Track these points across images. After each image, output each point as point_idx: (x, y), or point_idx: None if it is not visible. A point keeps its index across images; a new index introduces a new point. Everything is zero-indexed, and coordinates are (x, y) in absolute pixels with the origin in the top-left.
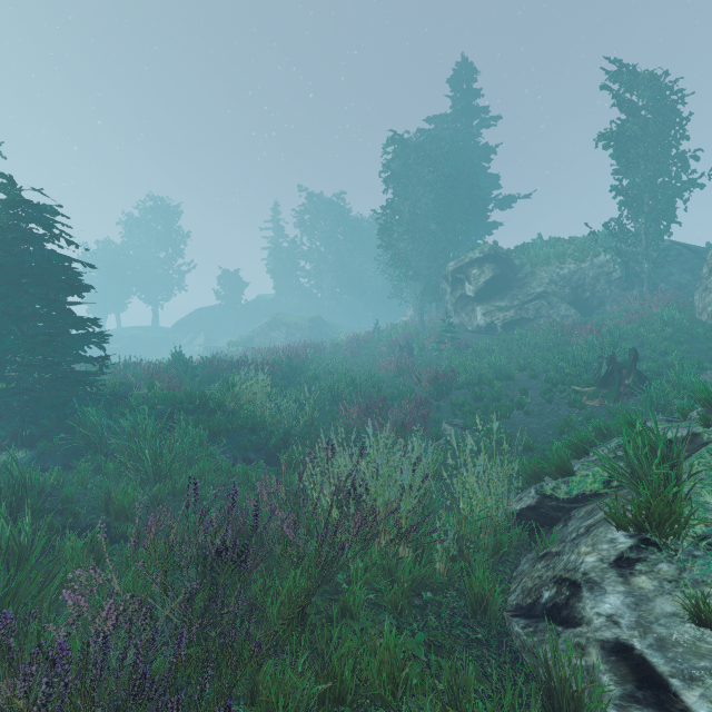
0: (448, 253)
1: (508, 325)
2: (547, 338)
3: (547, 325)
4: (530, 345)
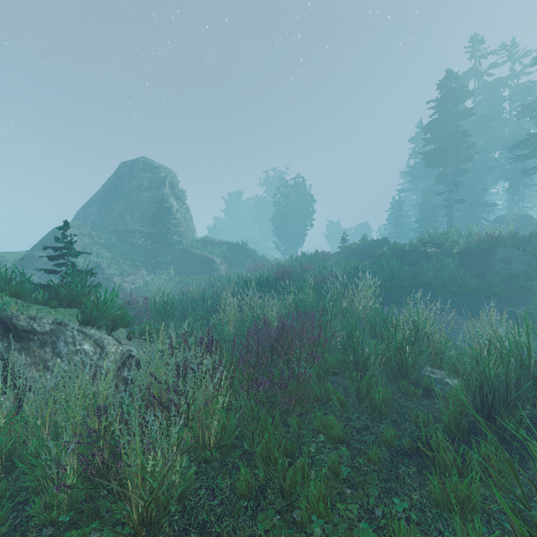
0: None
1: None
2: None
3: None
4: None
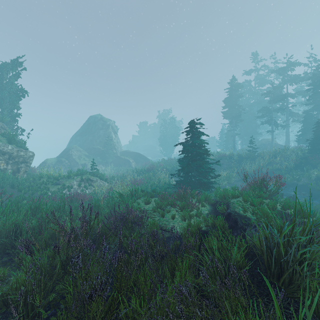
0: None
1: None
2: None
3: None
4: None
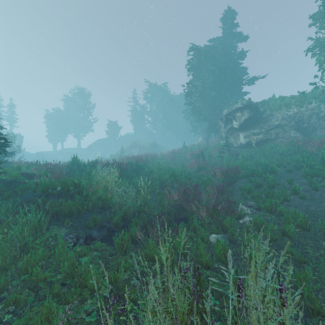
0: (222, 107)
1: (259, 143)
2: (288, 149)
3: (288, 141)
4: (278, 153)
